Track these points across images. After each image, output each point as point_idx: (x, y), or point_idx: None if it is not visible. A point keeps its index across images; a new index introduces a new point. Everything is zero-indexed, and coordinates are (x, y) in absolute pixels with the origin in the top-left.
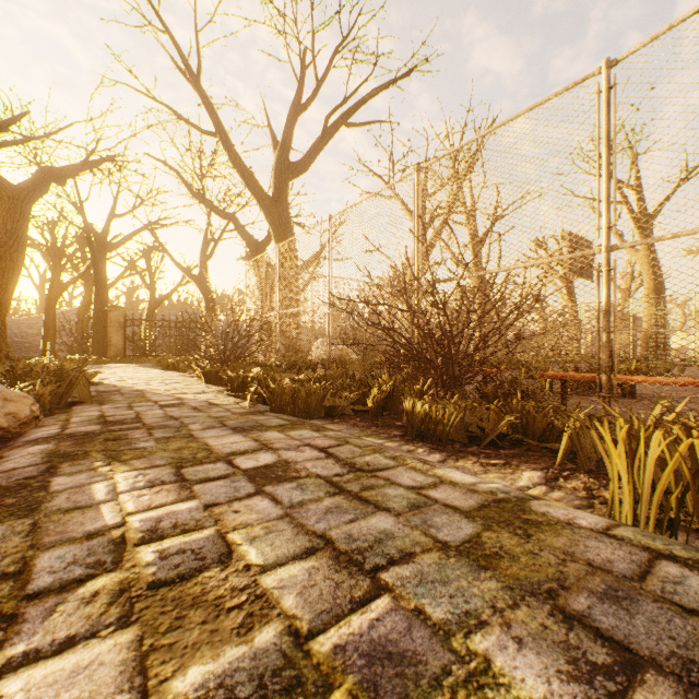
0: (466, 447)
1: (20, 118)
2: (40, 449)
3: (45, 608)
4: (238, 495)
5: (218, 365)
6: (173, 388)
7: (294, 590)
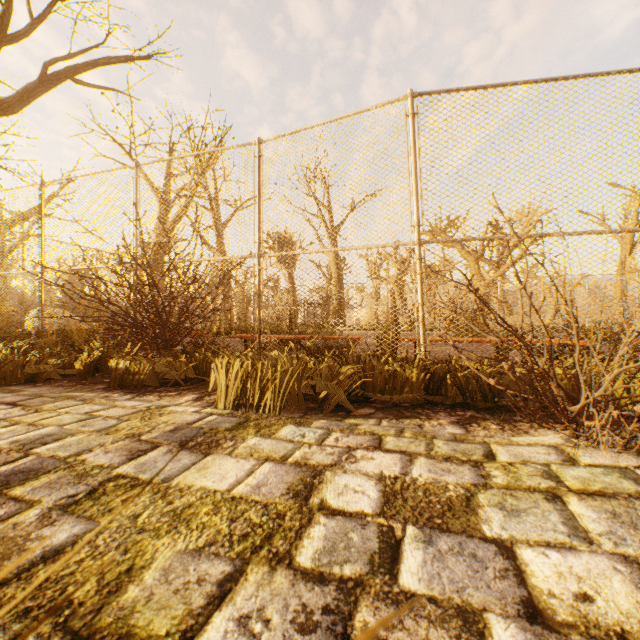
0: (158, 388)
1: None
2: None
3: None
4: None
5: None
6: None
7: None
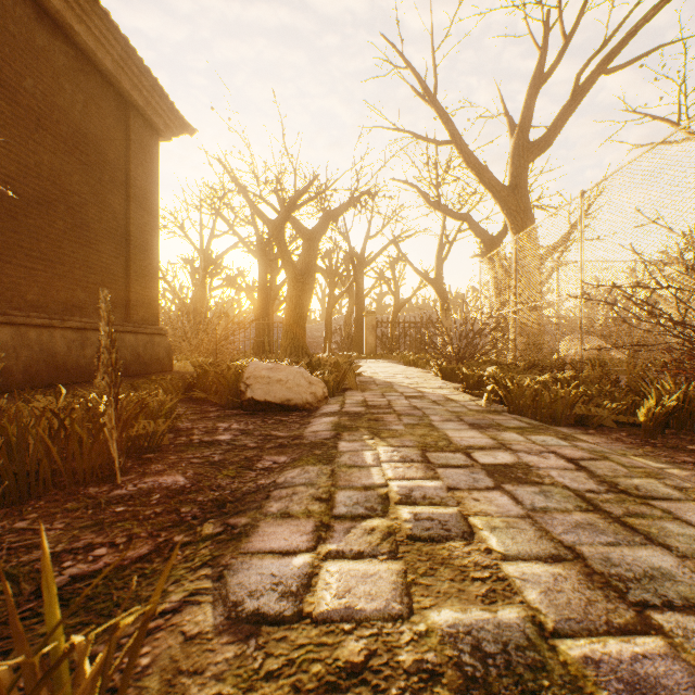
0: None
1: (313, 181)
2: (330, 420)
3: (344, 527)
4: (477, 485)
5: (453, 362)
6: (414, 382)
7: (536, 587)
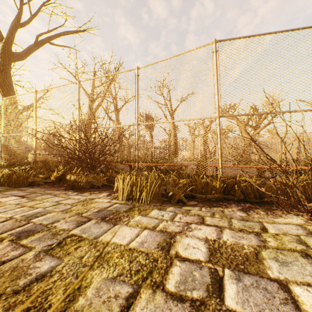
0: (89, 189)
1: None
2: None
3: None
4: None
5: None
6: None
7: None
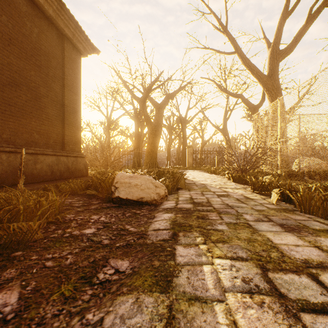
0: None
1: (160, 75)
2: (168, 216)
3: None
4: None
5: (239, 172)
6: (218, 184)
7: None
